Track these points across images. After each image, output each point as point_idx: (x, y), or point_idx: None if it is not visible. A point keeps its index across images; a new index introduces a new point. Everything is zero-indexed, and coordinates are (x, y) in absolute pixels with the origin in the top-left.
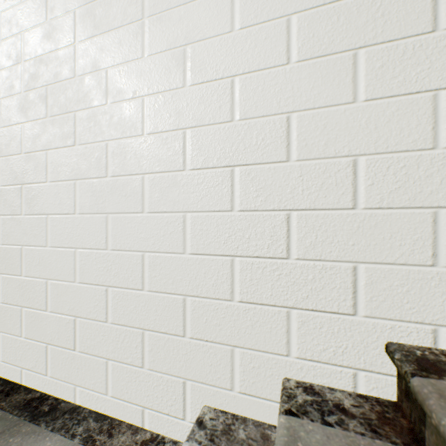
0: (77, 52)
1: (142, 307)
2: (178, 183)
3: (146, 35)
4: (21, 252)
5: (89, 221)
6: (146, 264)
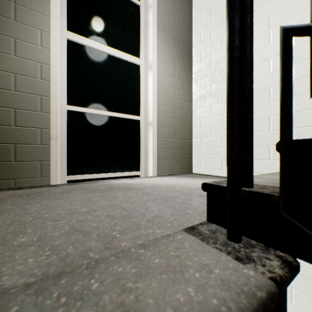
0: None
1: (268, 137)
2: None
3: (270, 36)
4: (211, 129)
5: None
6: (270, 121)
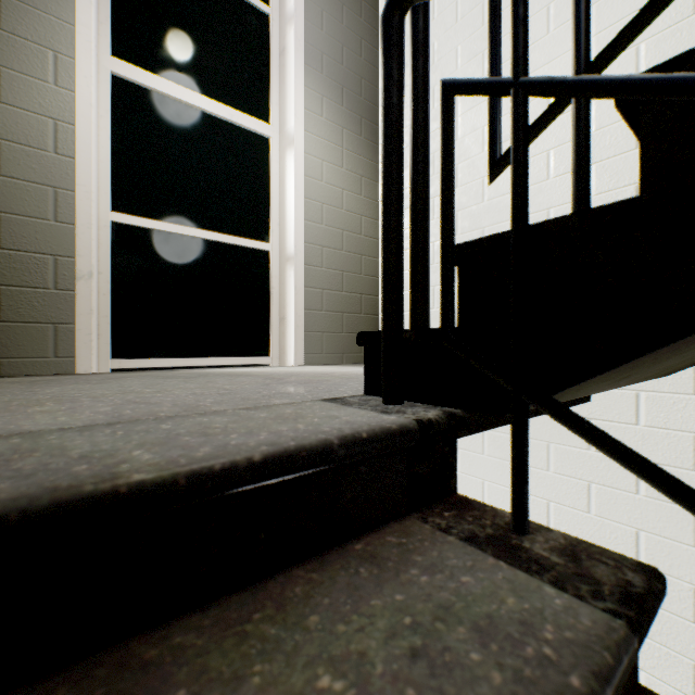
0: (458, 123)
1: None
2: (542, 191)
3: None
4: None
5: (468, 238)
6: None
